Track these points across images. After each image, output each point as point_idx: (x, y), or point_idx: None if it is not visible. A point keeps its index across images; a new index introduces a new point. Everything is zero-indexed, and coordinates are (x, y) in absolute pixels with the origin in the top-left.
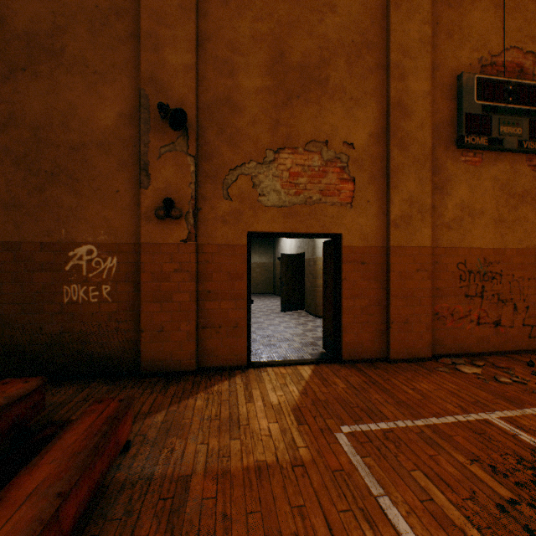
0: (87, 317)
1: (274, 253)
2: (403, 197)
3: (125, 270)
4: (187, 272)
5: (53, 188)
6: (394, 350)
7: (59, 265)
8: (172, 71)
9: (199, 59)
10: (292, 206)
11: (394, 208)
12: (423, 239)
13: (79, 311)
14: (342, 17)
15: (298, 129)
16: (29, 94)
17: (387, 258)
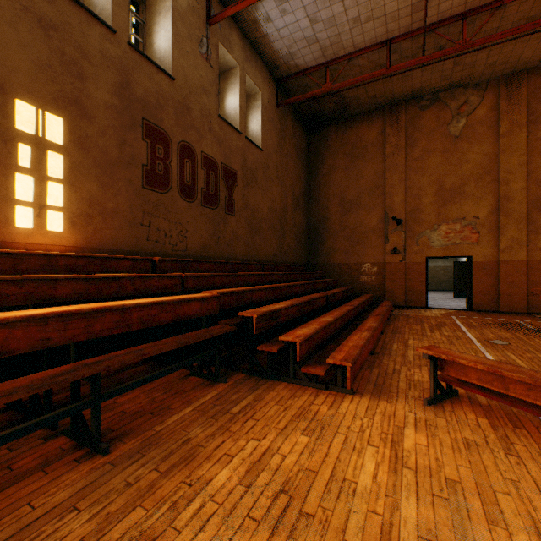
0: (367, 286)
1: (456, 258)
2: (506, 238)
3: (379, 271)
4: (401, 272)
5: (357, 246)
6: (501, 307)
7: (359, 270)
8: (396, 203)
9: (405, 196)
10: (446, 246)
11: (501, 243)
12: (520, 257)
13: (365, 284)
14: (472, 163)
15: (449, 215)
16: (350, 218)
17: (498, 266)
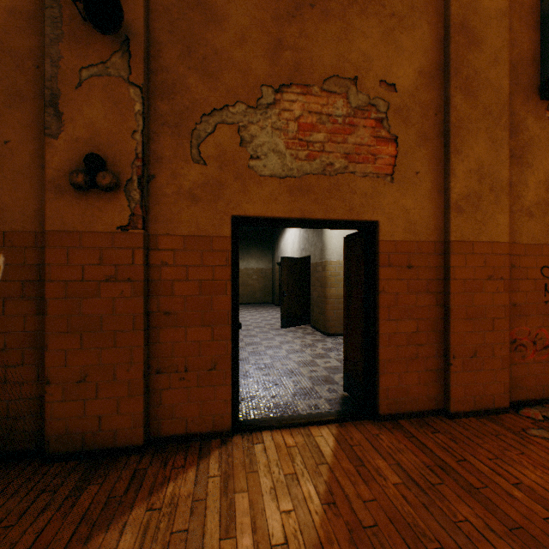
0: None
1: (273, 257)
2: (469, 166)
3: (19, 277)
4: (128, 281)
5: None
6: (456, 399)
7: None
8: None
9: None
10: (303, 176)
11: (456, 182)
12: (497, 231)
13: None
14: None
15: (312, 56)
16: None
17: (445, 259)
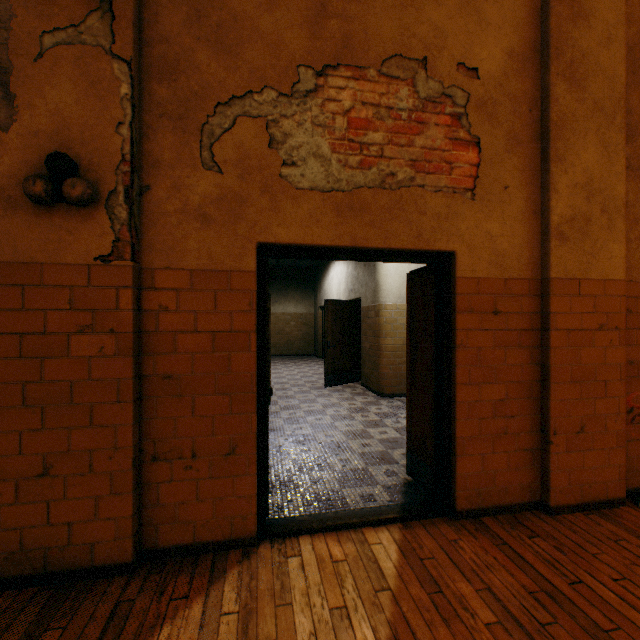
0: None
1: (315, 300)
2: (574, 179)
3: None
4: (110, 333)
5: None
6: (557, 488)
7: None
8: None
9: None
10: (354, 190)
11: (557, 200)
12: (611, 266)
13: None
14: None
15: (367, 27)
16: None
17: (542, 302)
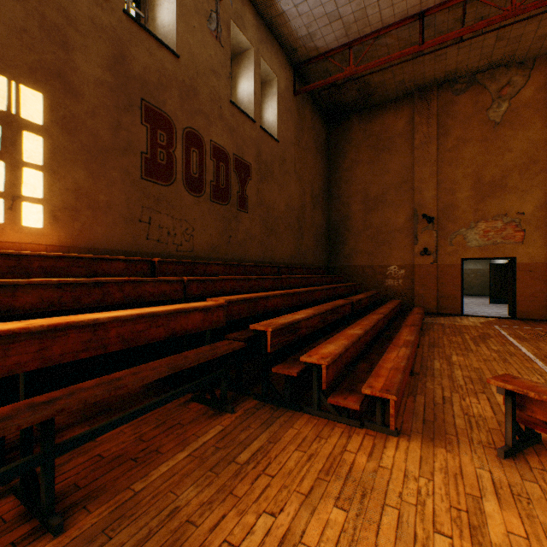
0: (393, 291)
1: (489, 260)
2: None
3: (407, 274)
4: (432, 275)
5: (382, 247)
6: None
7: (384, 273)
8: (426, 199)
9: (437, 191)
10: (484, 246)
11: None
12: None
13: (391, 288)
14: (516, 152)
15: (488, 211)
16: (375, 217)
17: (546, 268)
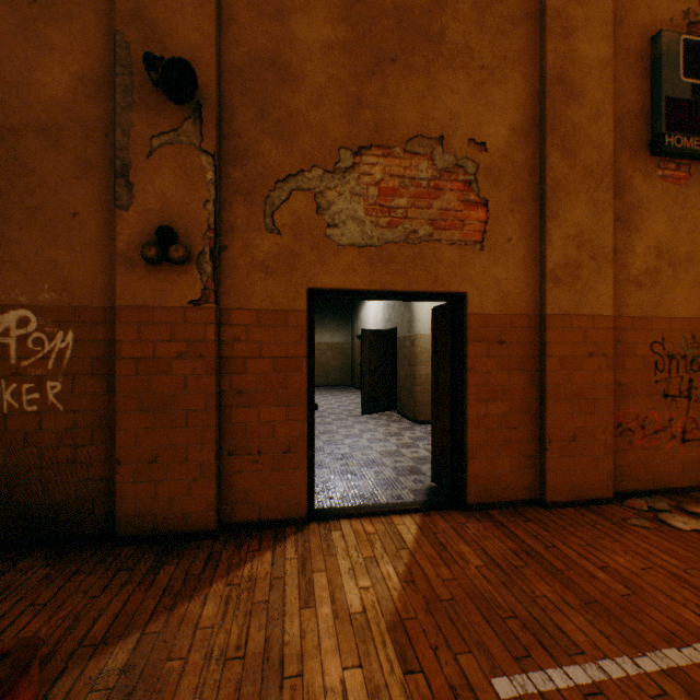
0: (18, 439)
1: (352, 329)
2: (567, 232)
3: (88, 354)
4: (200, 358)
5: None
6: (552, 487)
7: None
8: (174, 3)
9: None
10: (384, 245)
11: (552, 250)
12: (599, 303)
13: (4, 429)
14: None
15: (394, 115)
16: None
17: (540, 334)
